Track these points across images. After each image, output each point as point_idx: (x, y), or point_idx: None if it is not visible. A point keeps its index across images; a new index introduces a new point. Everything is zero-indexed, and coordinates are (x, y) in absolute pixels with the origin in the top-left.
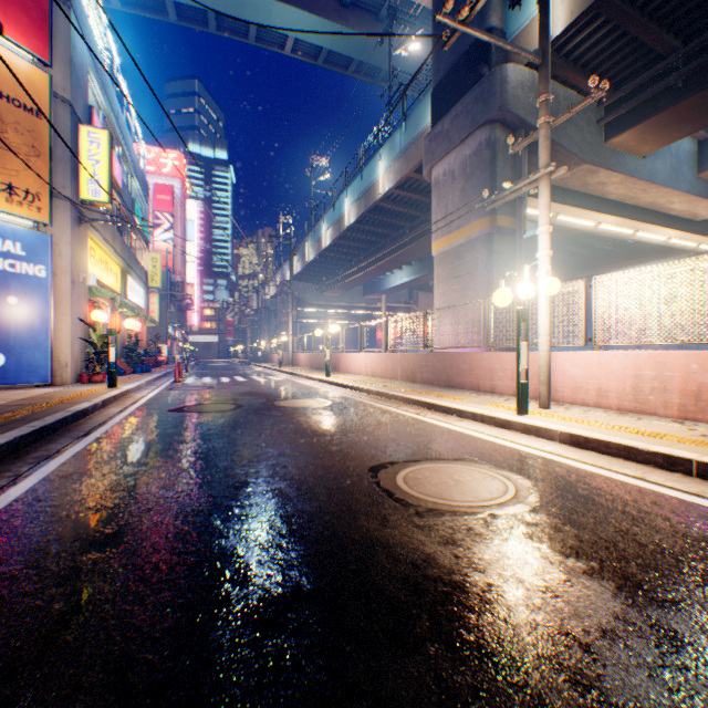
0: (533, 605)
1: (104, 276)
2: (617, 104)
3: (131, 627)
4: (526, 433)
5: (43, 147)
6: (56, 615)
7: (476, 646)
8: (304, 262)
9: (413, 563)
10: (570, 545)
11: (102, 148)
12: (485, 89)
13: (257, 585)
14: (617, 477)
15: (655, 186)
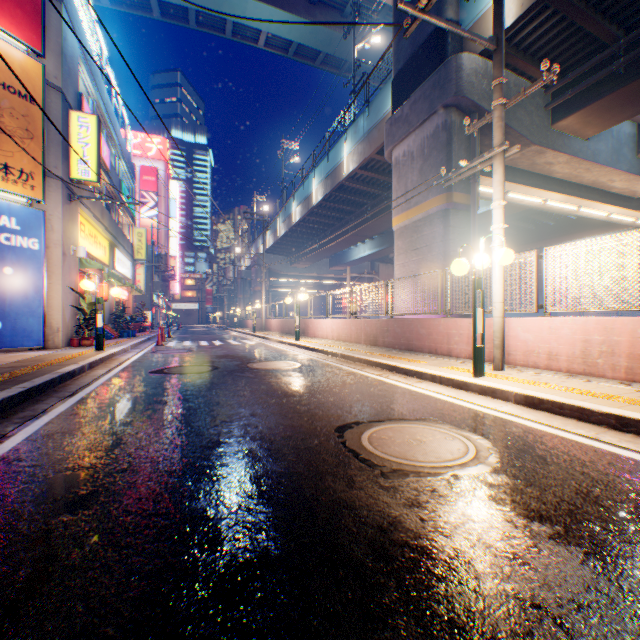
0: (502, 574)
1: (93, 248)
2: (564, 90)
3: (94, 597)
4: (482, 394)
5: (36, 130)
6: (21, 583)
7: (446, 620)
8: (276, 237)
9: (379, 527)
10: (533, 508)
11: (91, 132)
12: (441, 76)
13: (224, 551)
14: (573, 437)
15: (598, 165)
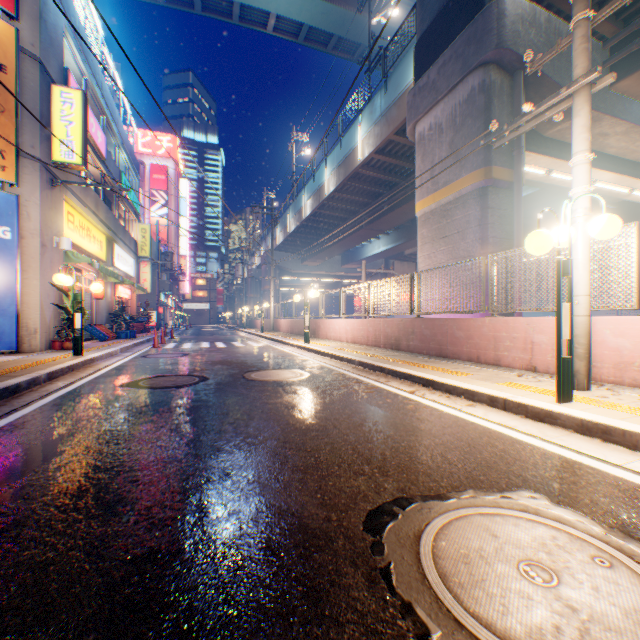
0: None
1: (85, 242)
2: (627, 42)
3: None
4: (583, 432)
5: (8, 103)
6: None
7: None
8: (286, 233)
9: None
10: None
11: (75, 109)
12: (478, 27)
13: None
14: None
15: None
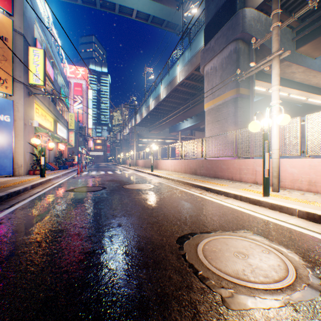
0: None
1: (44, 122)
2: (303, 29)
3: None
4: (272, 209)
5: (8, 56)
6: None
7: None
8: (141, 117)
9: None
10: None
11: (40, 58)
12: (233, 22)
13: None
14: None
15: (320, 73)
